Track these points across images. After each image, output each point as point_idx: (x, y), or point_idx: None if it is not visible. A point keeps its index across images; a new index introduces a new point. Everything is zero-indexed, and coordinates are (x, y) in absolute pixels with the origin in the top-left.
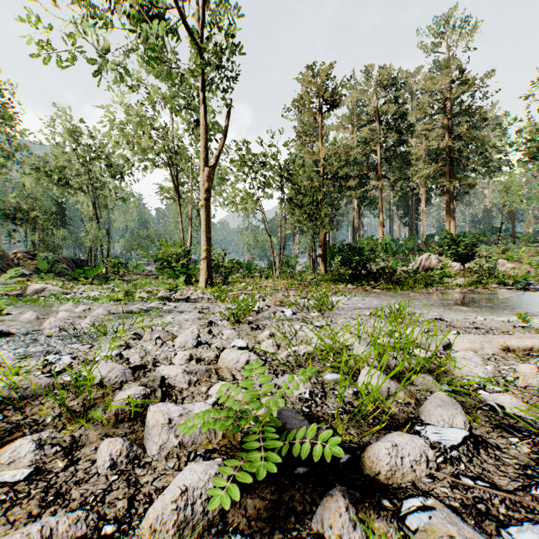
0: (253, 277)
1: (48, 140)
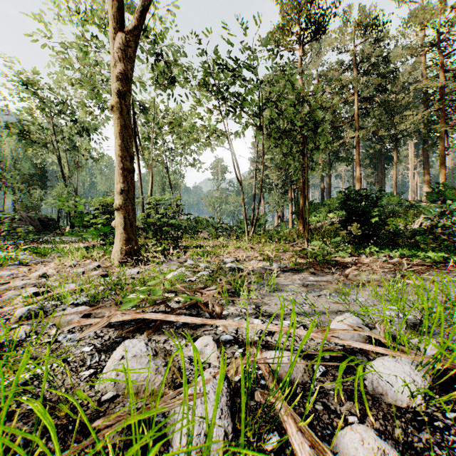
0: (218, 238)
1: (11, 95)
